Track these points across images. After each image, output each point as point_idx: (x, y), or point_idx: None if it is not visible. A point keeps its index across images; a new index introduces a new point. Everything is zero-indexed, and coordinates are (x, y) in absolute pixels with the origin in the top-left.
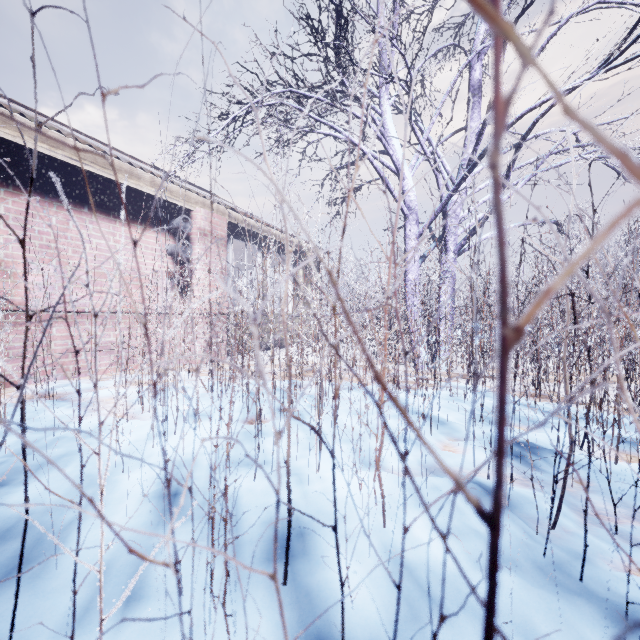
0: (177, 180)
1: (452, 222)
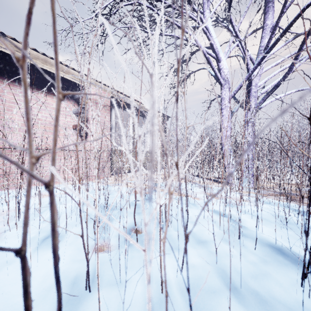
0: None
1: (253, 89)
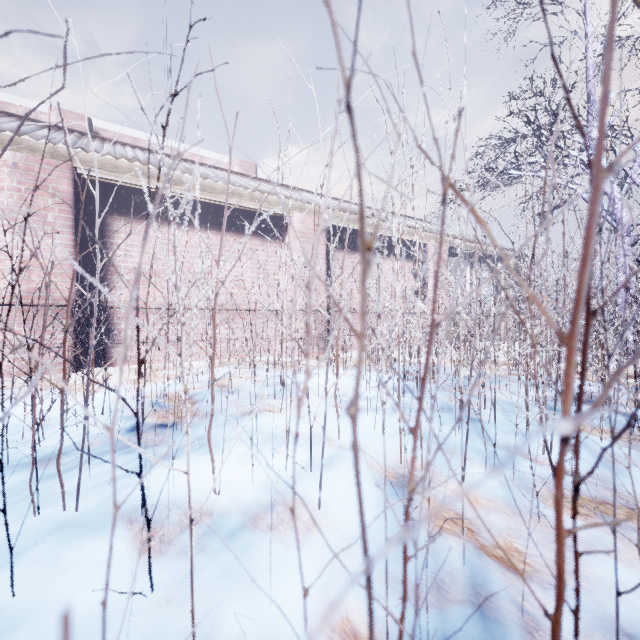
0: (408, 220)
1: None
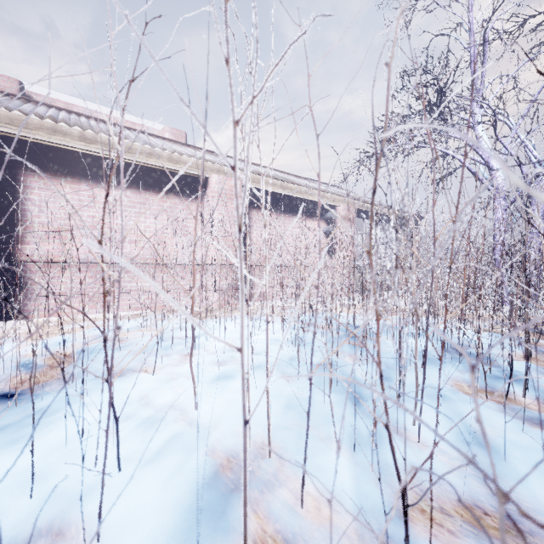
0: (321, 185)
1: None
